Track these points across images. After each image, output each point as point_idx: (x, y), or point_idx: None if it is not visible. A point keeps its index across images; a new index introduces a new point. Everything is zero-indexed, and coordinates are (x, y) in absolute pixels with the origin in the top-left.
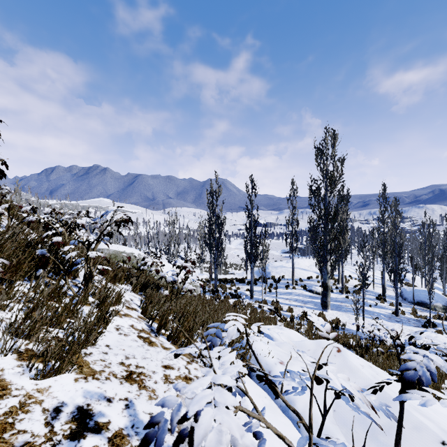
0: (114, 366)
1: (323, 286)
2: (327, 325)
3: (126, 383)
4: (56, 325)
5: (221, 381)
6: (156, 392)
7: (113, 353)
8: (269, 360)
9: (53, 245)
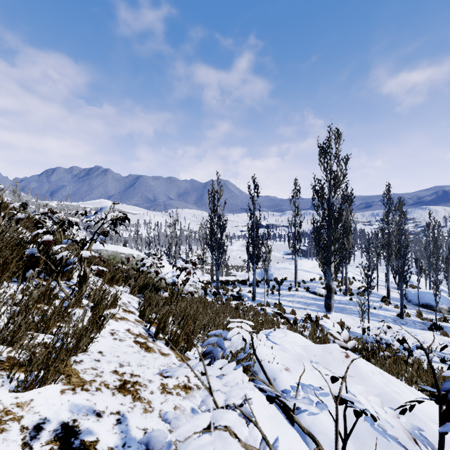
0: (106, 375)
1: (326, 287)
2: (344, 333)
3: (119, 394)
4: (45, 330)
5: (223, 422)
6: (152, 403)
7: (106, 361)
8: (273, 367)
9: (43, 244)
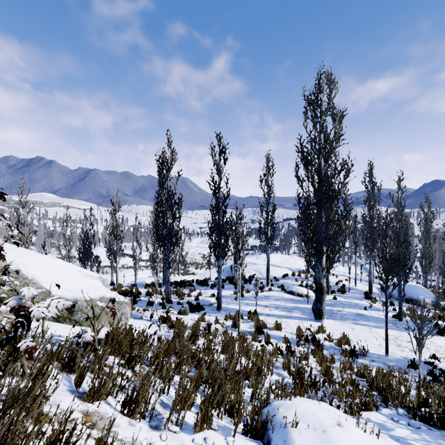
0: None
1: (316, 287)
2: None
3: None
4: None
5: None
6: None
7: None
8: None
9: None
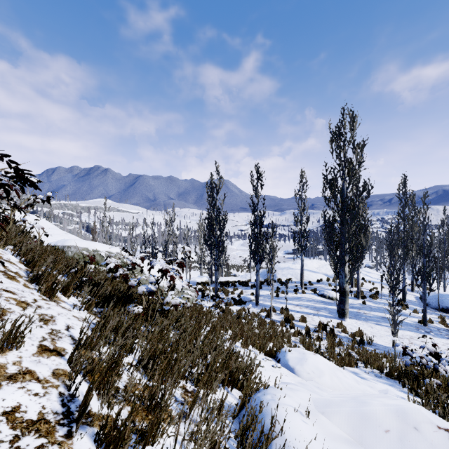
0: None
1: (339, 290)
2: None
3: None
4: None
5: None
6: None
7: None
8: None
9: None
